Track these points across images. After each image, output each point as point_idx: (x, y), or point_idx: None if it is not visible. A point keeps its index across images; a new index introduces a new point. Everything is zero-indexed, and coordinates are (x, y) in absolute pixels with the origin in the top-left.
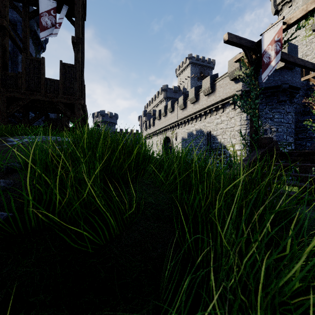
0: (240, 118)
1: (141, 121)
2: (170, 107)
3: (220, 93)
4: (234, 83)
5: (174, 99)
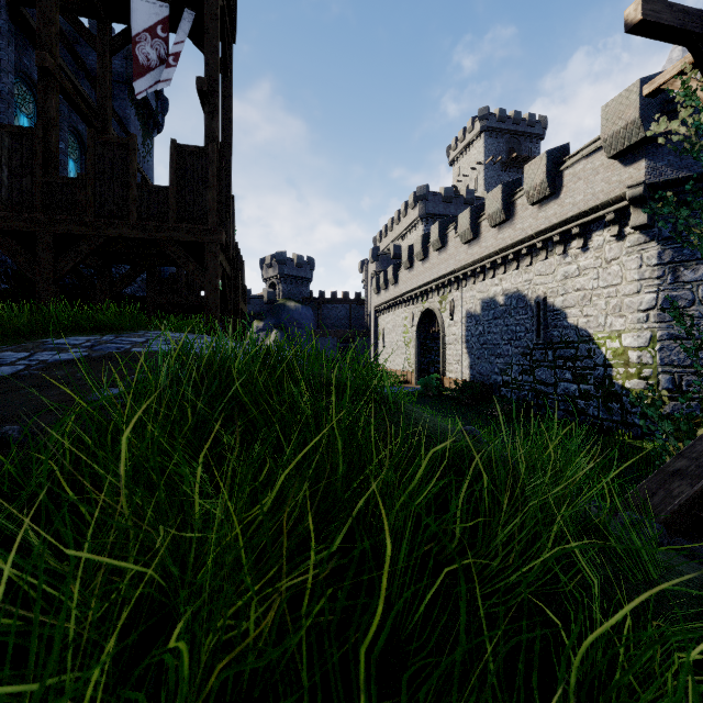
0: (638, 261)
1: (365, 273)
2: (437, 237)
3: (575, 196)
4: (619, 167)
5: (448, 218)
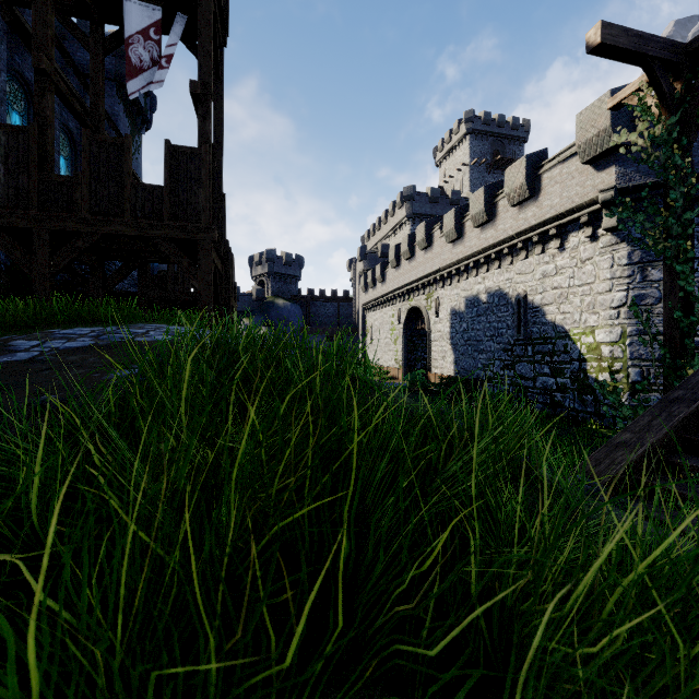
0: (610, 261)
1: (354, 272)
2: (423, 236)
3: (553, 199)
4: (592, 172)
5: (433, 219)
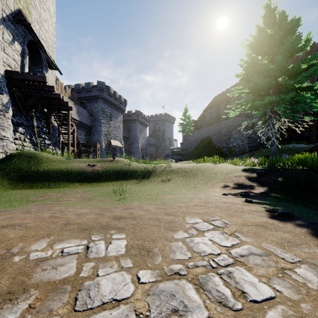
0: None
1: None
2: None
3: None
4: None
5: None
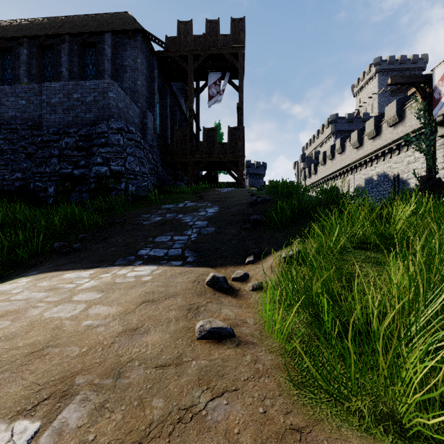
0: (443, 153)
1: (297, 169)
2: (339, 146)
3: (411, 122)
4: None
5: (346, 135)
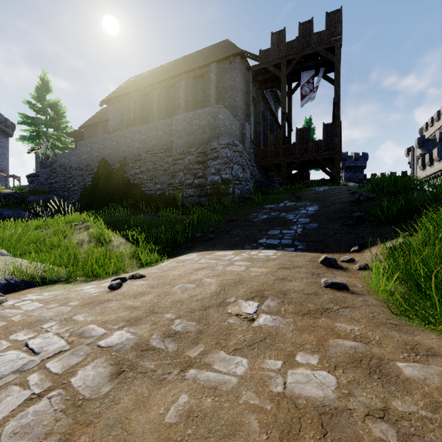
0: None
1: (411, 157)
2: None
3: None
4: None
5: None
